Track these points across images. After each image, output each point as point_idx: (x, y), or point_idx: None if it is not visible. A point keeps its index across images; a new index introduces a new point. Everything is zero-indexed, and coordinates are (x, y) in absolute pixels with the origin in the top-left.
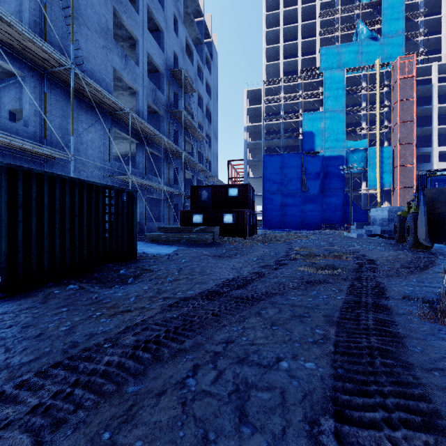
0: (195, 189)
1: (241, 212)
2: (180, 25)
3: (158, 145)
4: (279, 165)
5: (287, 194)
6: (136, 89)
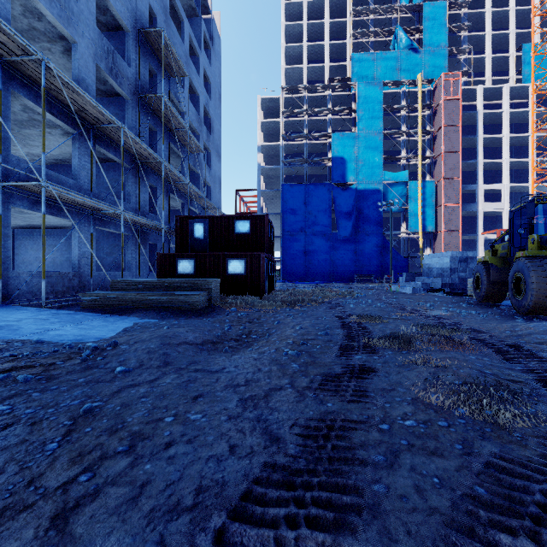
0: (184, 222)
1: (255, 256)
2: None
3: (119, 145)
4: (302, 198)
5: (312, 236)
6: (71, 38)
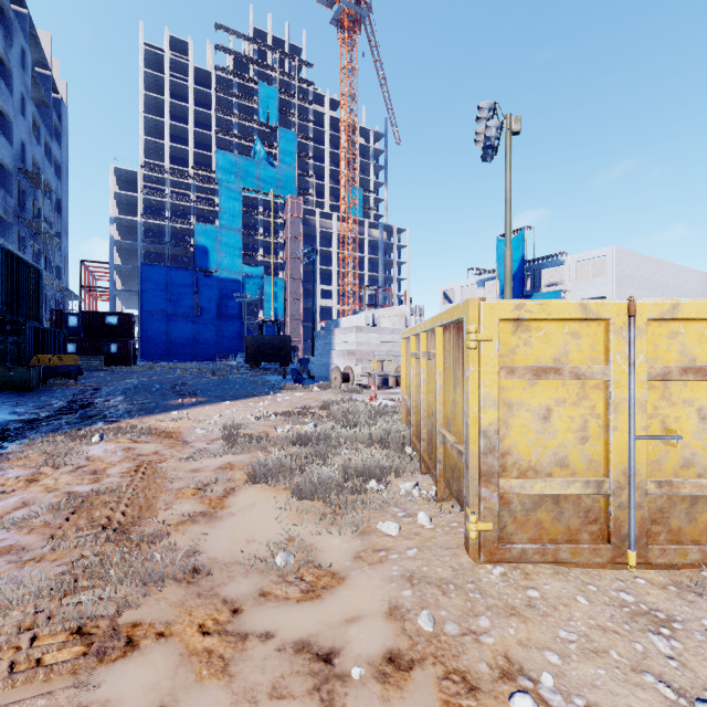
0: (58, 314)
1: (125, 342)
2: (27, 103)
3: None
4: (164, 280)
5: (175, 318)
6: None
